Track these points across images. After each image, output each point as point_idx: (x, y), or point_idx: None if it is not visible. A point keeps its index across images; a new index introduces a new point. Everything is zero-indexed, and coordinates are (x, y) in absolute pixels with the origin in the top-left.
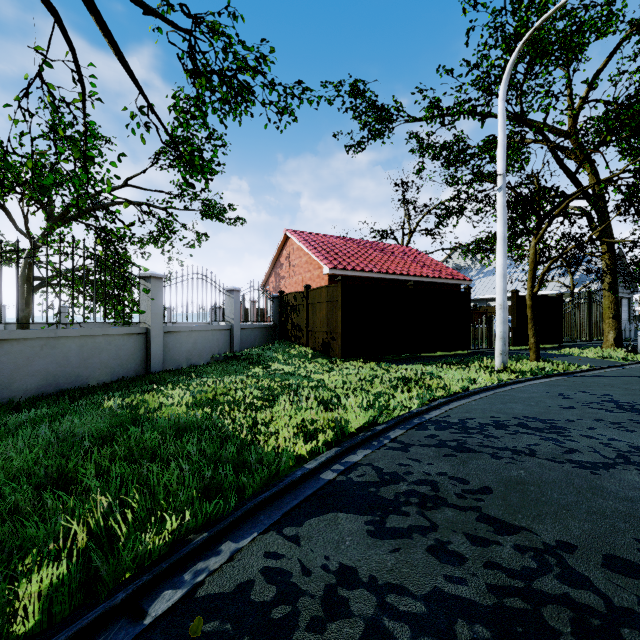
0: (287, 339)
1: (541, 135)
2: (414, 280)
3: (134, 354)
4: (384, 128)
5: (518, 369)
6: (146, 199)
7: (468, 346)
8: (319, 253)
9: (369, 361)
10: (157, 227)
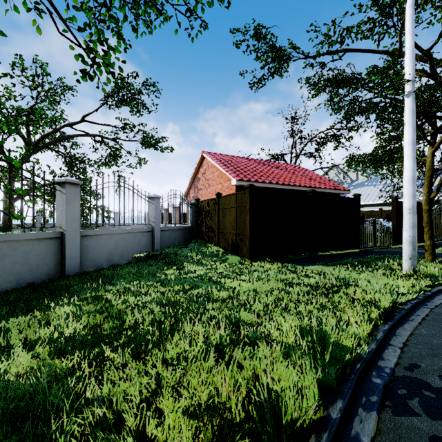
0: (202, 238)
1: (428, 57)
2: (304, 190)
3: (46, 258)
4: (282, 64)
5: (422, 271)
6: (98, 131)
7: (358, 245)
8: (228, 168)
9: (275, 261)
10: (109, 153)
